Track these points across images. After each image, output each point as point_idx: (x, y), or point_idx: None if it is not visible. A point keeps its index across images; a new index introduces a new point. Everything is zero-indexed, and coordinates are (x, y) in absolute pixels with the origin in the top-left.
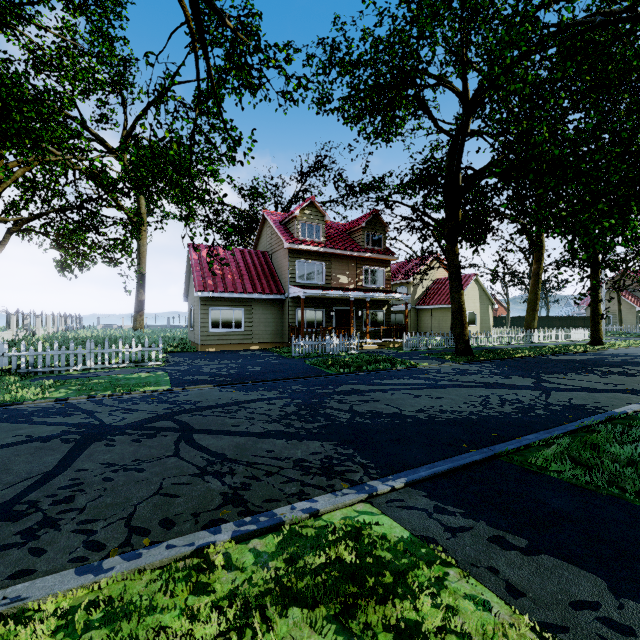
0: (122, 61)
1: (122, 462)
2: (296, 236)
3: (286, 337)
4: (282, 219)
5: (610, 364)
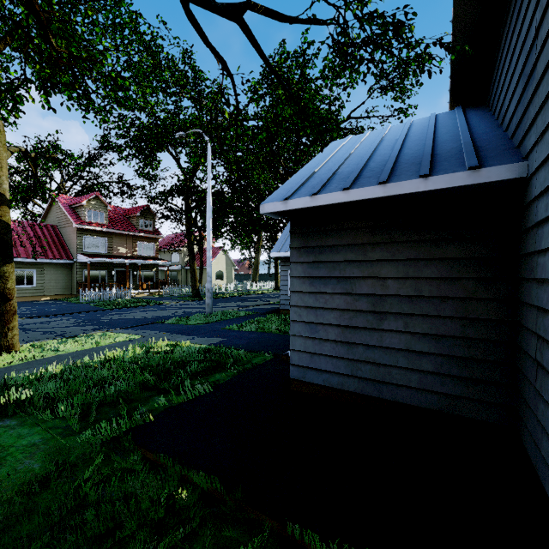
0: None
1: None
2: (83, 219)
3: (75, 290)
4: (71, 204)
5: (258, 298)
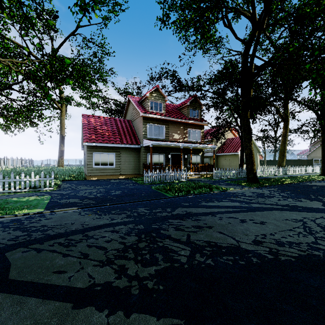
0: (49, 13)
1: None
2: (147, 109)
3: (141, 171)
4: (139, 99)
5: None
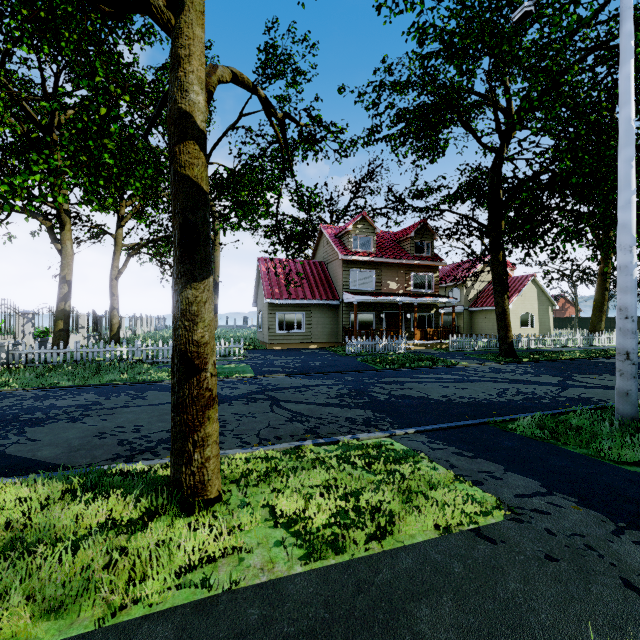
0: None
1: (242, 413)
2: (349, 248)
3: (340, 338)
4: (337, 233)
5: None
